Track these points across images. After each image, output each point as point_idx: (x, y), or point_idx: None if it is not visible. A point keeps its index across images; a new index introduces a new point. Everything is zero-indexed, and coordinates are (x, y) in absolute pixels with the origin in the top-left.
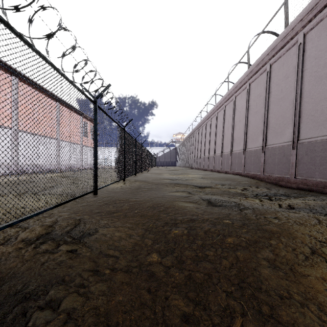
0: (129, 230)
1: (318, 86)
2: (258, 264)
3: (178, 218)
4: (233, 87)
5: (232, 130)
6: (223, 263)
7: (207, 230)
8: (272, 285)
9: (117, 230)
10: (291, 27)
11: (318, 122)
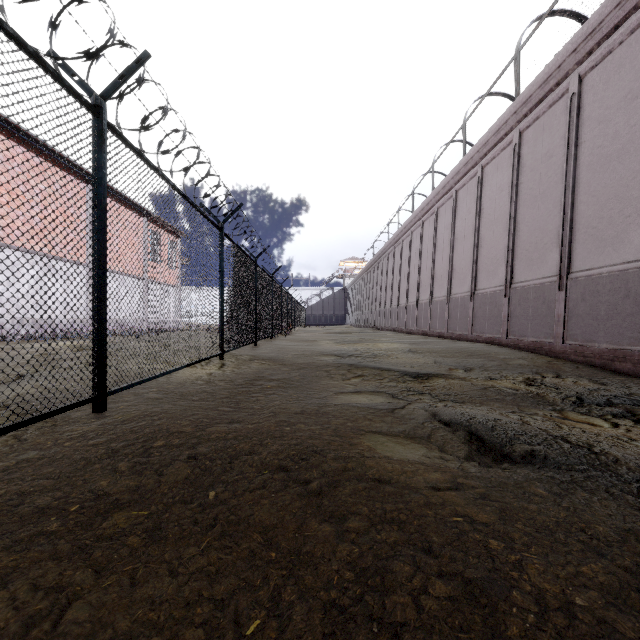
0: None
1: None
2: None
3: (392, 565)
4: (477, 146)
5: (476, 242)
6: None
7: None
8: None
9: None
10: None
11: None
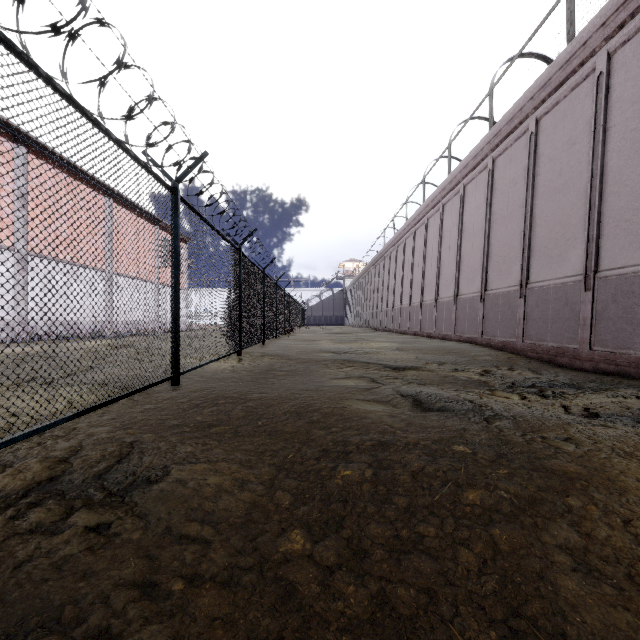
0: (241, 468)
1: (638, 159)
2: (548, 562)
3: (350, 439)
4: (459, 167)
5: (458, 252)
6: (462, 560)
7: (418, 469)
8: (593, 628)
9: (213, 469)
10: (581, 41)
11: (639, 234)
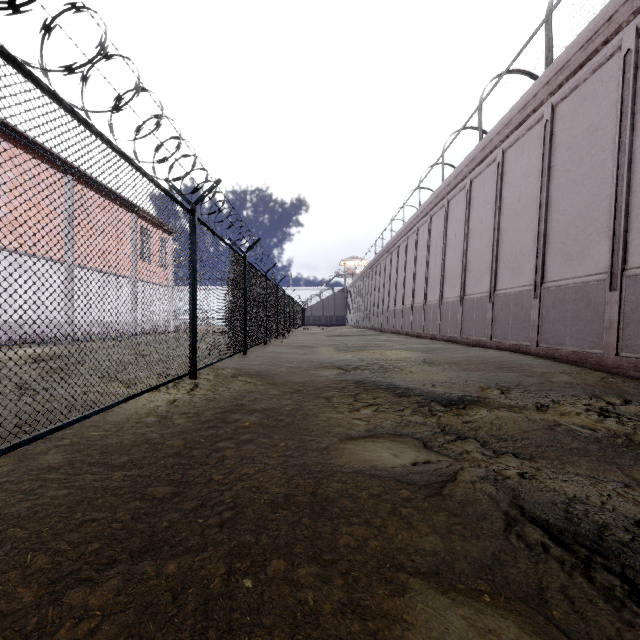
0: None
1: None
2: None
3: None
4: (497, 127)
5: (495, 235)
6: None
7: None
8: None
9: None
10: None
11: None
